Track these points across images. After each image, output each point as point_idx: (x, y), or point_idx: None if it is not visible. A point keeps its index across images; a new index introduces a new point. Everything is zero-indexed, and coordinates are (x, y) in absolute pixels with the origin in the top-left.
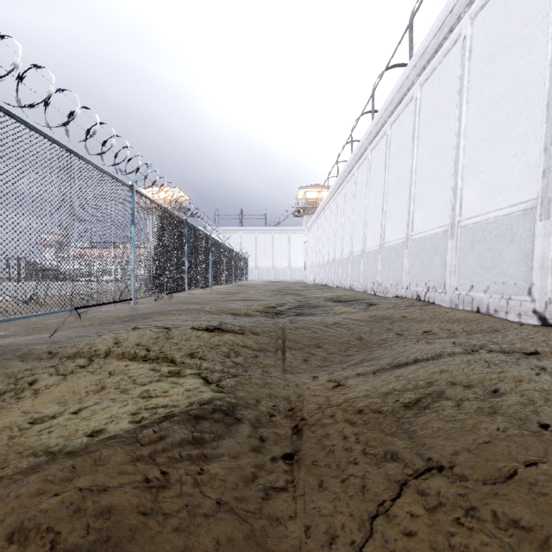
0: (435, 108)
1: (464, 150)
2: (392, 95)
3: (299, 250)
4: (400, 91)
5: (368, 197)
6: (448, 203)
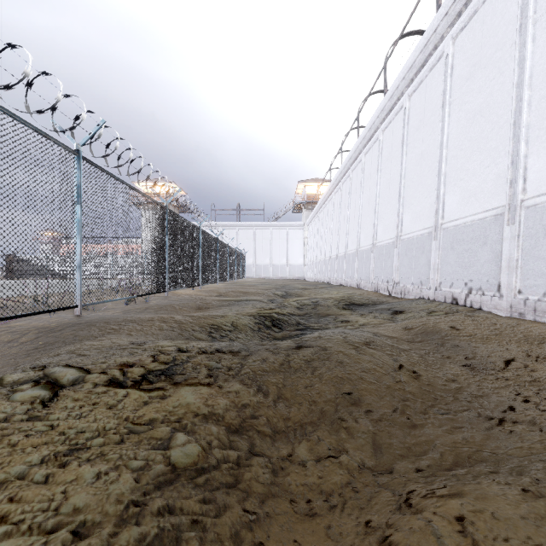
0: (478, 60)
1: (529, 104)
2: (413, 58)
3: (298, 246)
4: (424, 51)
5: (379, 183)
6: (502, 178)
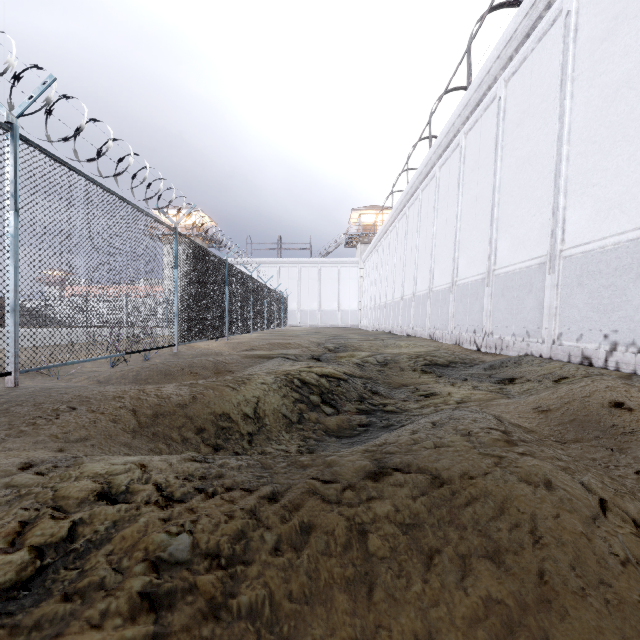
0: (622, 8)
1: None
2: (514, 26)
3: (352, 288)
4: (531, 14)
5: (461, 202)
6: None
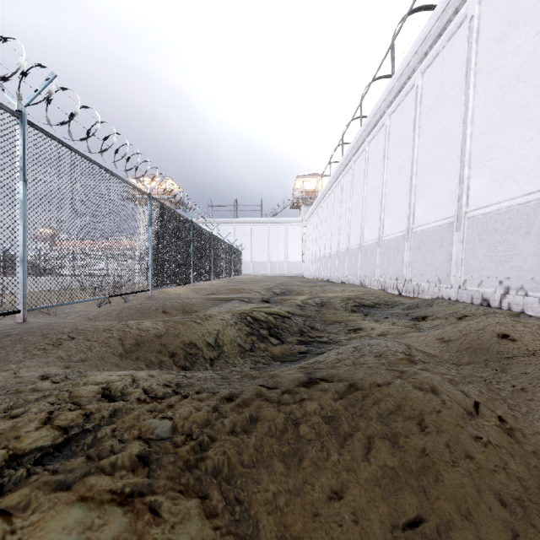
0: (514, 16)
1: None
2: (428, 27)
3: (297, 243)
4: (442, 18)
5: (386, 172)
6: None
